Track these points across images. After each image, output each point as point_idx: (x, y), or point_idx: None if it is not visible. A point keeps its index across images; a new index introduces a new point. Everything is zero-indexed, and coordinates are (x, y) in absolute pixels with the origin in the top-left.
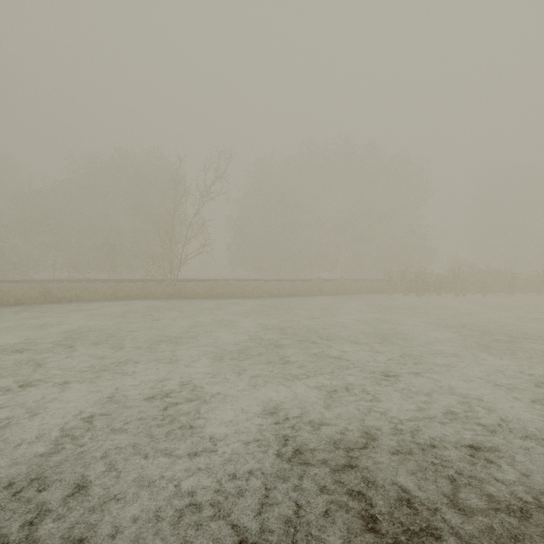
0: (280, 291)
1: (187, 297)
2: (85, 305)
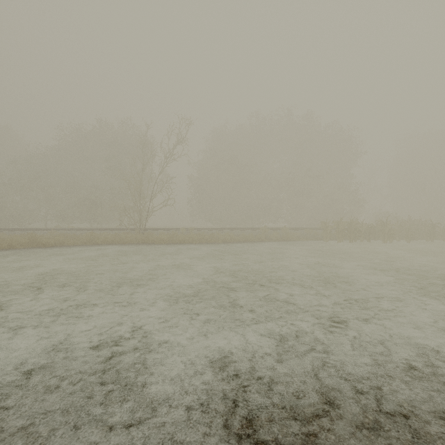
0: (232, 238)
1: (153, 243)
2: (65, 250)
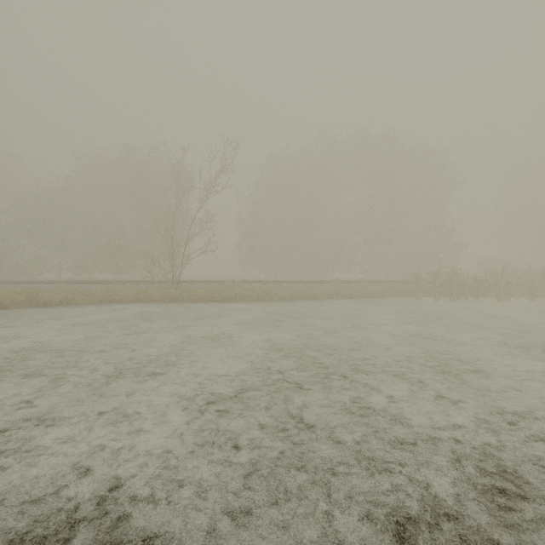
0: (293, 295)
1: (189, 300)
2: (71, 311)
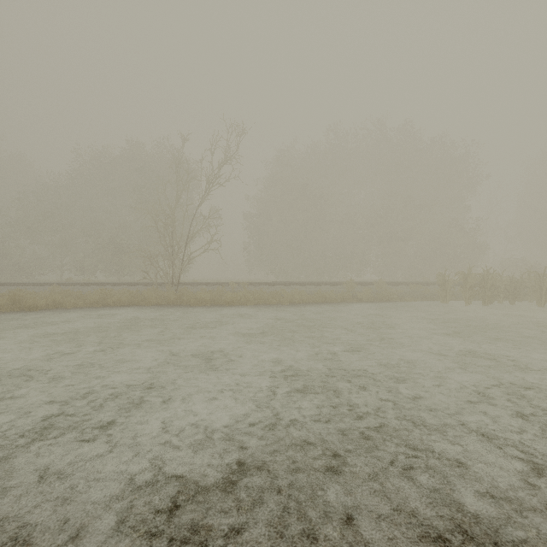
0: (304, 298)
1: (189, 304)
2: (54, 316)
